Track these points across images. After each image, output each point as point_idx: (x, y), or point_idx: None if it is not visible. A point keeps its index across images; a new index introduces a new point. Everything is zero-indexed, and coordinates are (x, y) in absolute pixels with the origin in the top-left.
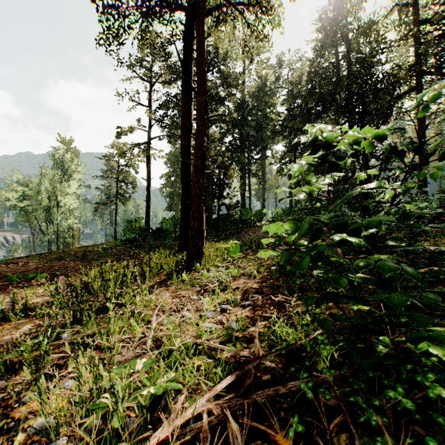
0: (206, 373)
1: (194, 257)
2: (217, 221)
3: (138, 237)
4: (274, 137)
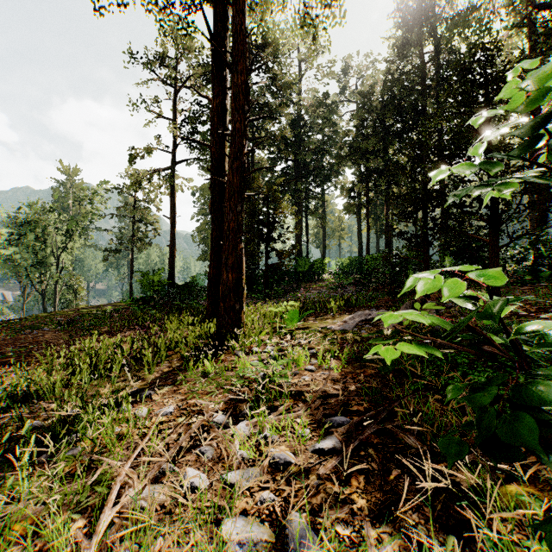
0: None
1: (227, 329)
2: (265, 273)
3: (157, 295)
4: (339, 163)
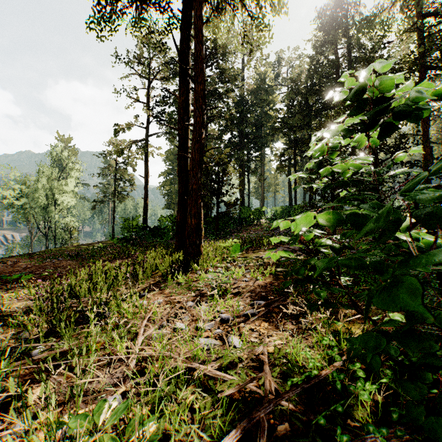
0: (200, 417)
1: (191, 257)
2: (216, 219)
3: (135, 235)
4: (273, 134)
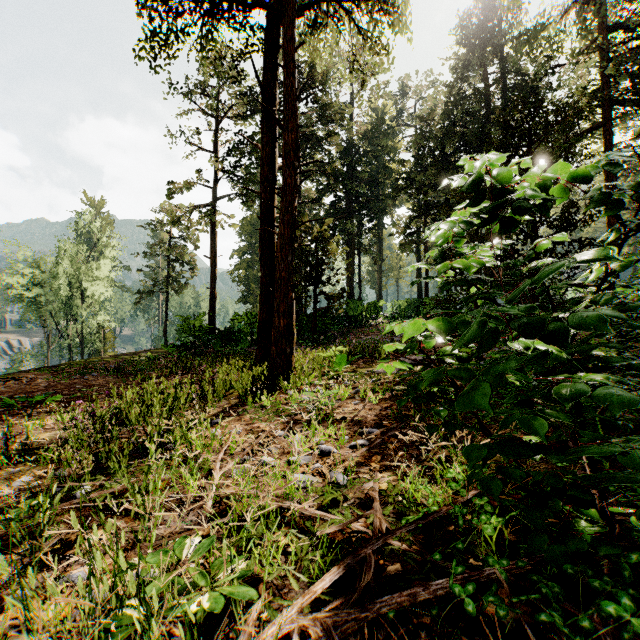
0: (297, 559)
1: (279, 371)
2: (314, 318)
3: (198, 341)
4: (395, 196)
